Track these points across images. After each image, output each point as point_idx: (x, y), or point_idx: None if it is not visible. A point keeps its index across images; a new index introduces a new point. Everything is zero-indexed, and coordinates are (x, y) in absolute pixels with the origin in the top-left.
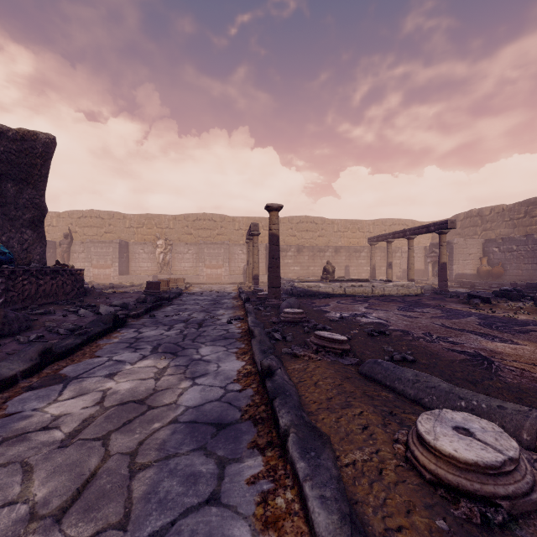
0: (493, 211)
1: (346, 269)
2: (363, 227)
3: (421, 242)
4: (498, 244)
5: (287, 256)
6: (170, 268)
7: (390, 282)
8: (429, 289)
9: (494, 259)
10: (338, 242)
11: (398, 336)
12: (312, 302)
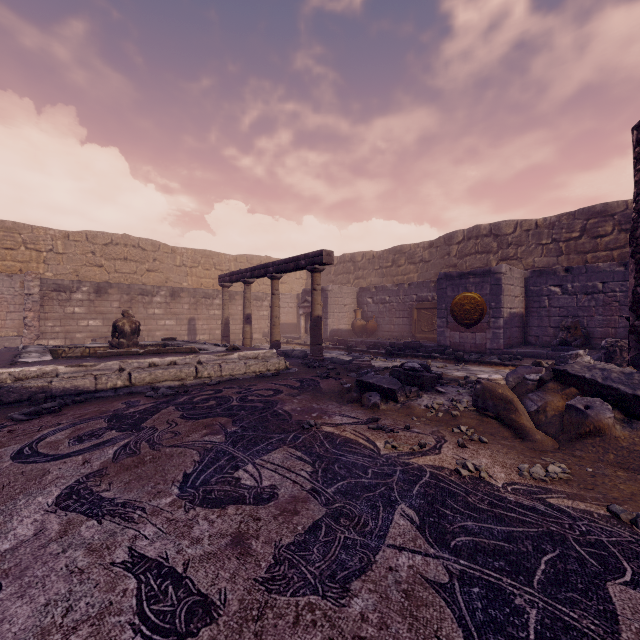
0: (365, 257)
1: (191, 324)
2: (222, 263)
3: (294, 290)
4: (372, 294)
5: (72, 300)
6: None
7: (235, 351)
8: (299, 356)
9: (368, 312)
10: (183, 283)
11: None
12: None
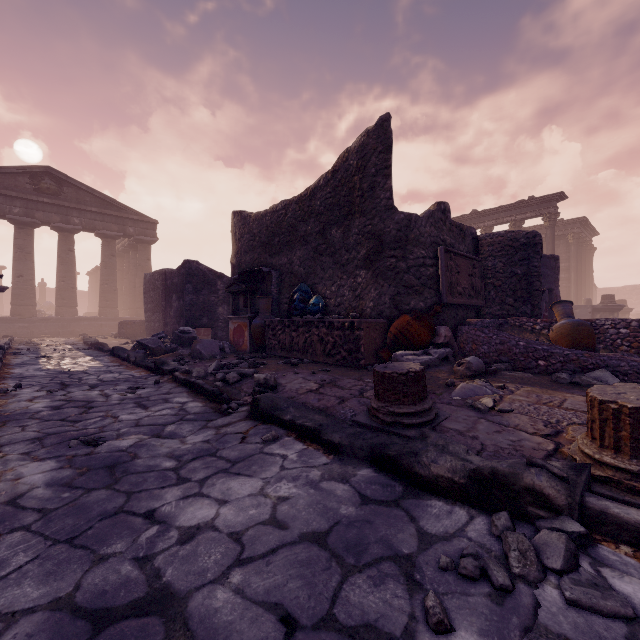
0: None
1: None
2: None
3: None
4: None
5: None
6: None
7: None
8: None
9: None
10: None
11: None
12: None
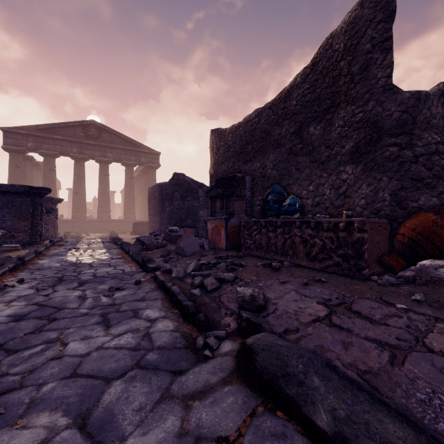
0: None
1: None
2: None
3: None
4: None
5: None
6: None
7: None
8: None
9: None
10: None
11: None
12: None
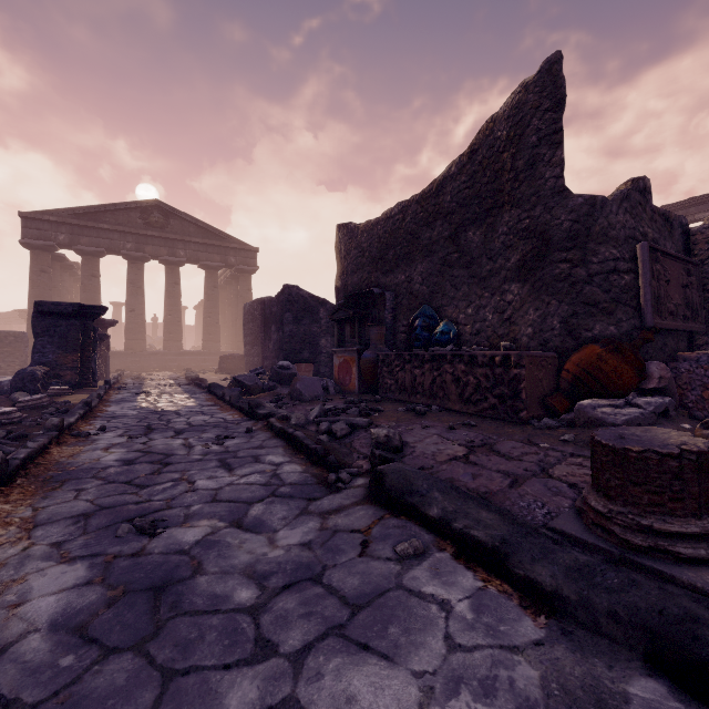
0: None
1: None
2: None
3: None
4: None
5: None
6: None
7: None
8: None
9: None
10: None
11: None
12: None
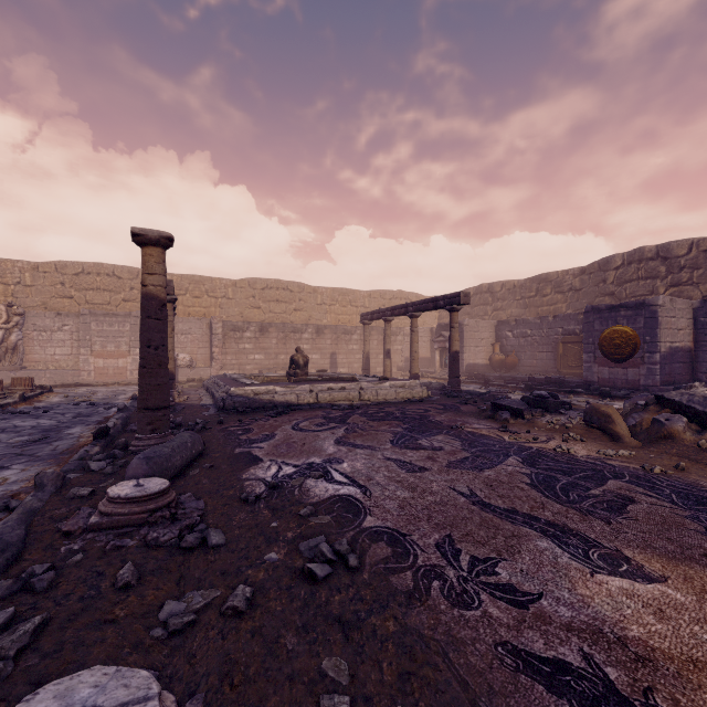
0: (505, 286)
1: (333, 358)
2: (357, 300)
3: (427, 323)
4: (512, 327)
5: (244, 338)
6: (20, 356)
7: (386, 381)
8: (437, 388)
9: (508, 346)
10: (323, 320)
11: (381, 569)
12: (247, 428)
